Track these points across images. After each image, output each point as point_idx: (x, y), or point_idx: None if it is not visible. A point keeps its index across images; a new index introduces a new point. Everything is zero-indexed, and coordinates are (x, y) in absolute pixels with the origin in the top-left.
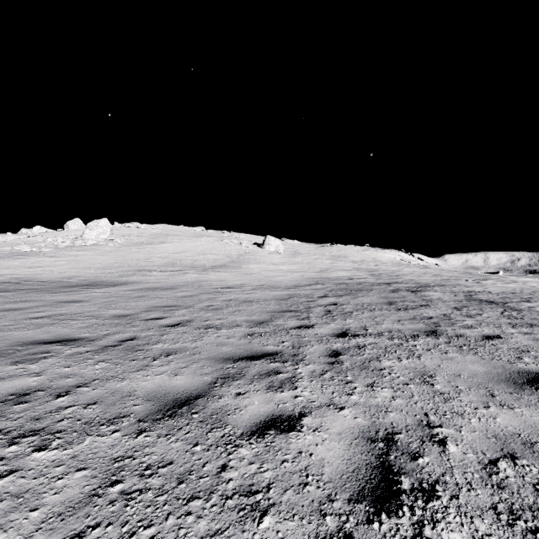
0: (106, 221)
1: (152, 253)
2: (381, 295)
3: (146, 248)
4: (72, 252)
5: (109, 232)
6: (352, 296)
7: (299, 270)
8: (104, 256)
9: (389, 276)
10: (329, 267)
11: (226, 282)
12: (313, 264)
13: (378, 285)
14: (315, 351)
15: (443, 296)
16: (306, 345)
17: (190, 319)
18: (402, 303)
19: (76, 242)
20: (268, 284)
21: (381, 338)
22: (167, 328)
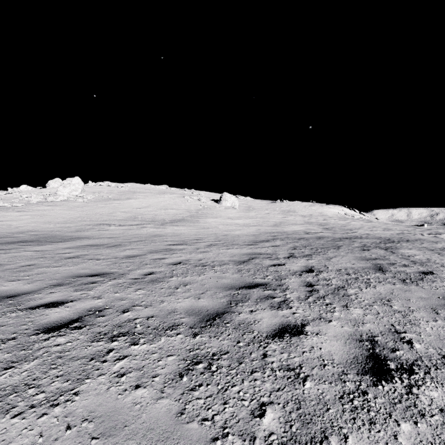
0: (78, 179)
1: (117, 208)
2: (354, 254)
3: (112, 203)
4: (41, 207)
5: (81, 190)
6: (322, 255)
7: (254, 224)
8: (70, 211)
9: (343, 230)
10: (282, 221)
11: (181, 237)
12: (267, 218)
13: (340, 240)
14: None
15: (427, 255)
16: (327, 435)
17: (103, 306)
18: (395, 268)
19: (48, 198)
20: (224, 239)
21: None
22: (43, 335)
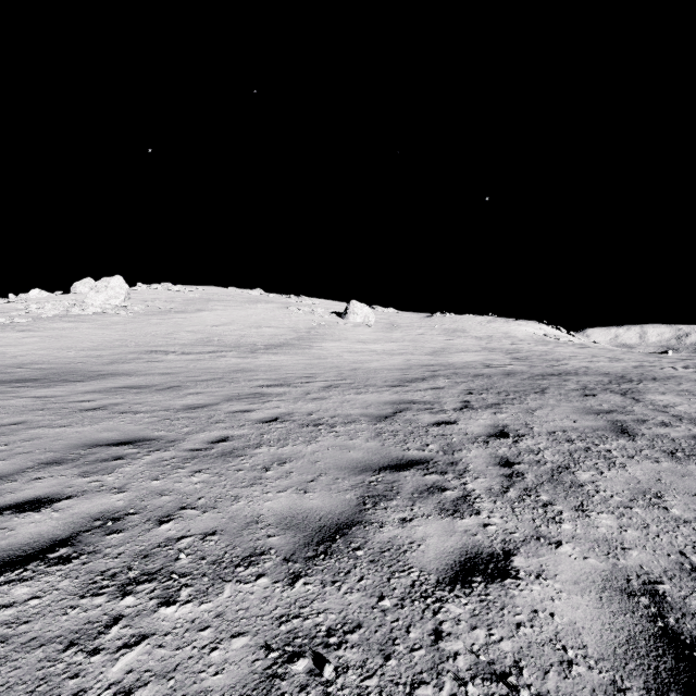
0: (120, 279)
1: (180, 326)
2: (573, 403)
3: (173, 317)
4: (58, 323)
5: (124, 296)
6: (519, 405)
7: (400, 351)
8: (105, 330)
9: (545, 361)
10: (445, 346)
11: (281, 373)
12: (420, 342)
13: (542, 378)
14: None
15: None
16: None
17: (124, 509)
18: (650, 430)
19: (70, 310)
20: (352, 376)
21: None
22: None
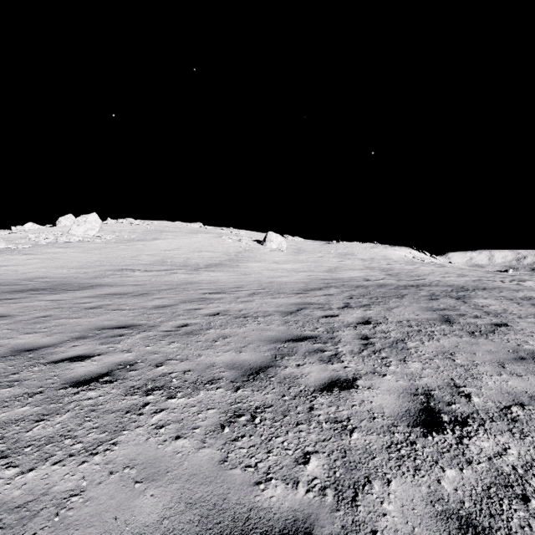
0: (95, 216)
1: (142, 251)
2: (420, 304)
3: (136, 244)
4: (51, 249)
5: (99, 228)
6: (383, 305)
7: (305, 269)
8: (87, 253)
9: (409, 276)
10: (338, 266)
11: (218, 285)
12: (320, 263)
13: (405, 288)
14: (408, 525)
15: (504, 305)
16: (370, 479)
17: (134, 360)
18: (465, 320)
19: (59, 239)
20: (269, 287)
21: (529, 438)
22: (72, 389)
